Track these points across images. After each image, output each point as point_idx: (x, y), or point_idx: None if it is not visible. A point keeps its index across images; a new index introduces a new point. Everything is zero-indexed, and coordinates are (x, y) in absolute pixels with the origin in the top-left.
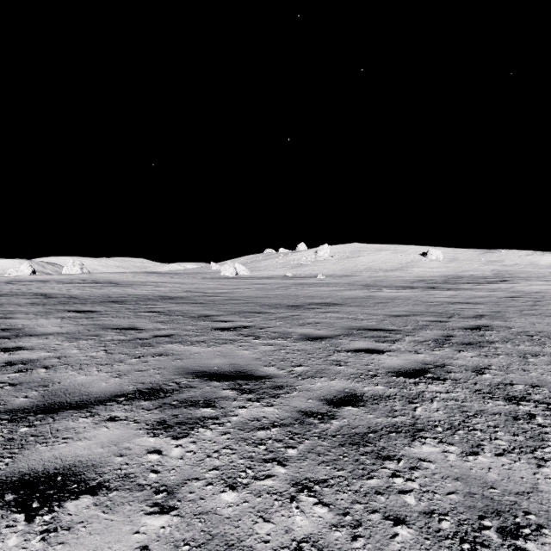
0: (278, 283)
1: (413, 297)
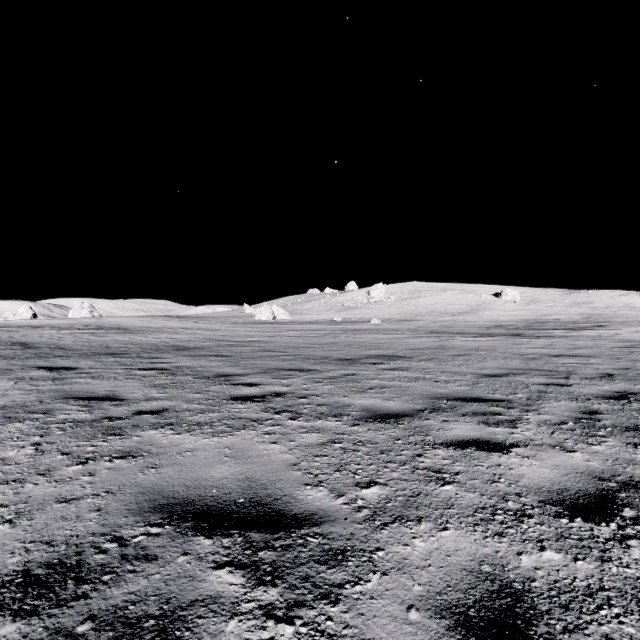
0: (324, 329)
1: (498, 347)
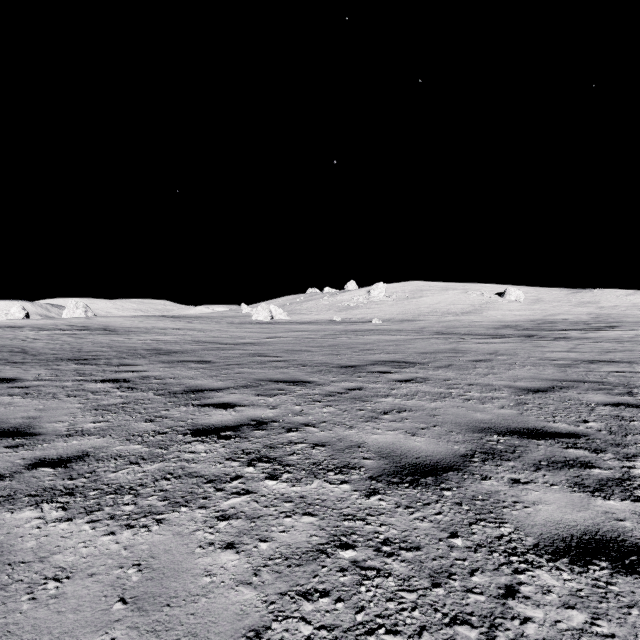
0: (323, 330)
1: (519, 351)
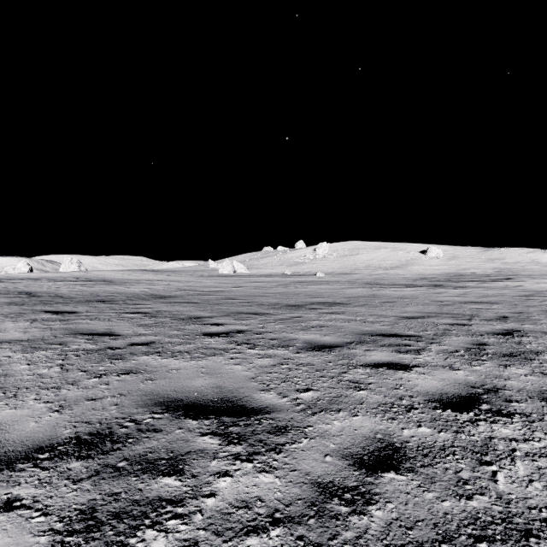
0: (277, 281)
1: (420, 296)
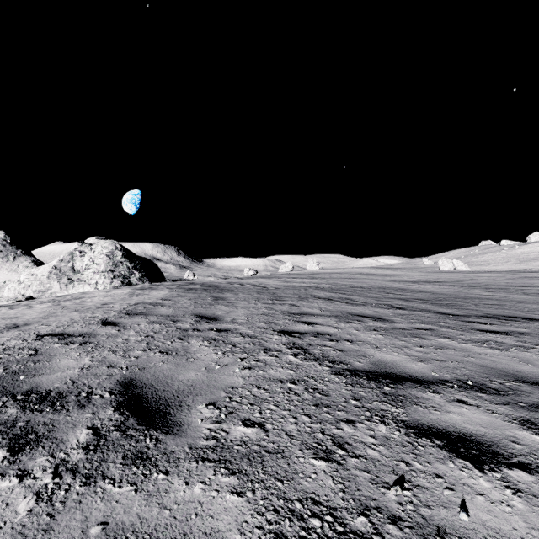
0: (504, 276)
1: None
